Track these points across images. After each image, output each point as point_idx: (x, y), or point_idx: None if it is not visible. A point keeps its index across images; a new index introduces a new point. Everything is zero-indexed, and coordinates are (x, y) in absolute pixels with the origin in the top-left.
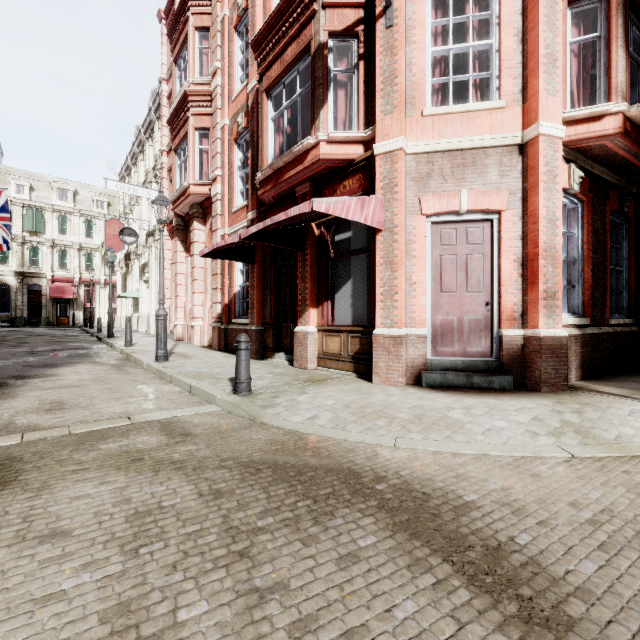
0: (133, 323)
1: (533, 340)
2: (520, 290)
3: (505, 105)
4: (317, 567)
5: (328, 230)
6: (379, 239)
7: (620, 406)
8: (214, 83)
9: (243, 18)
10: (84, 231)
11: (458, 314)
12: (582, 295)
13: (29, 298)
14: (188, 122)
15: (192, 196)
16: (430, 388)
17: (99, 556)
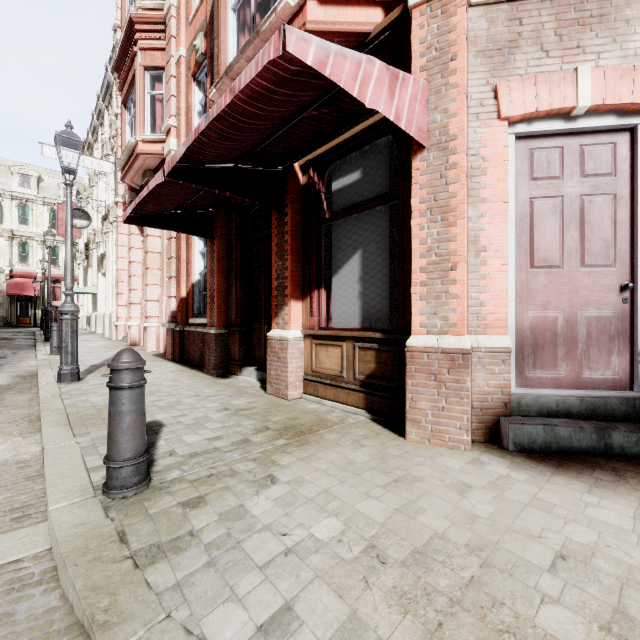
0: (92, 323)
1: None
2: None
3: None
4: None
5: (320, 174)
6: (418, 165)
7: None
8: (167, 3)
9: None
10: (49, 221)
11: (566, 308)
12: None
13: None
14: (136, 60)
15: (141, 157)
16: (528, 457)
17: None
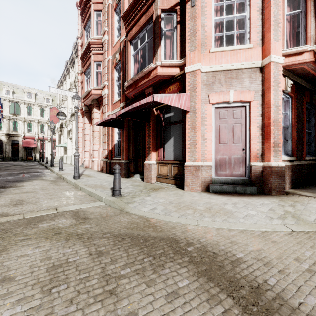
0: (64, 159)
1: (267, 168)
2: (260, 142)
3: (253, 46)
4: (154, 301)
5: (161, 112)
6: (187, 116)
7: (314, 202)
8: (104, 38)
9: (118, 5)
10: (40, 113)
11: (228, 154)
12: (291, 145)
13: (12, 147)
14: (91, 58)
15: (93, 95)
16: (214, 193)
17: (28, 294)
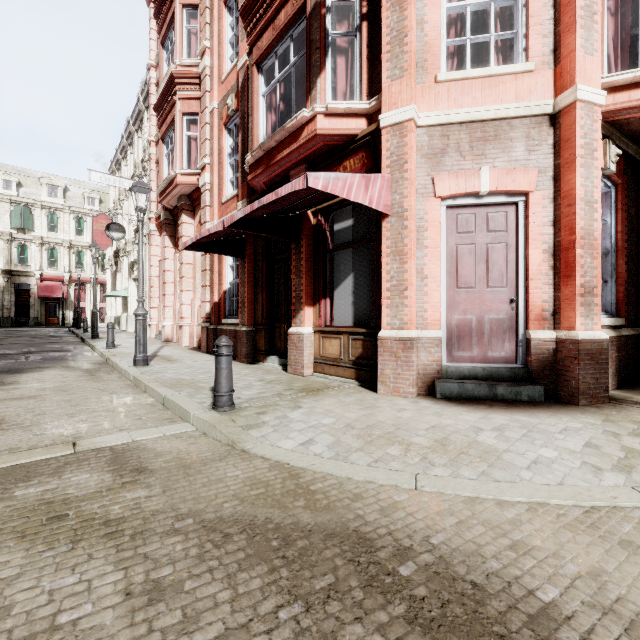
0: (122, 323)
1: (568, 344)
2: (551, 285)
3: (534, 68)
4: None
5: (326, 218)
6: (385, 226)
7: None
8: (202, 64)
9: None
10: (74, 228)
11: (477, 313)
12: (616, 291)
13: (17, 297)
14: (175, 107)
15: (179, 187)
16: (446, 400)
17: None
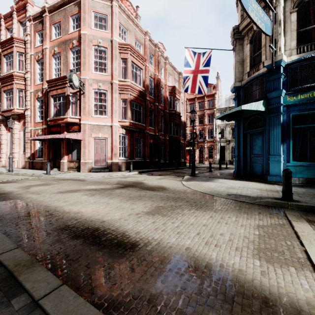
0: None
1: (112, 162)
2: (111, 153)
3: (108, 117)
4: (65, 181)
5: None
6: (82, 141)
7: (121, 172)
8: (27, 76)
9: (40, 60)
10: None
11: (100, 157)
12: (127, 153)
13: None
14: (13, 85)
15: (15, 112)
16: (92, 172)
17: (40, 182)
